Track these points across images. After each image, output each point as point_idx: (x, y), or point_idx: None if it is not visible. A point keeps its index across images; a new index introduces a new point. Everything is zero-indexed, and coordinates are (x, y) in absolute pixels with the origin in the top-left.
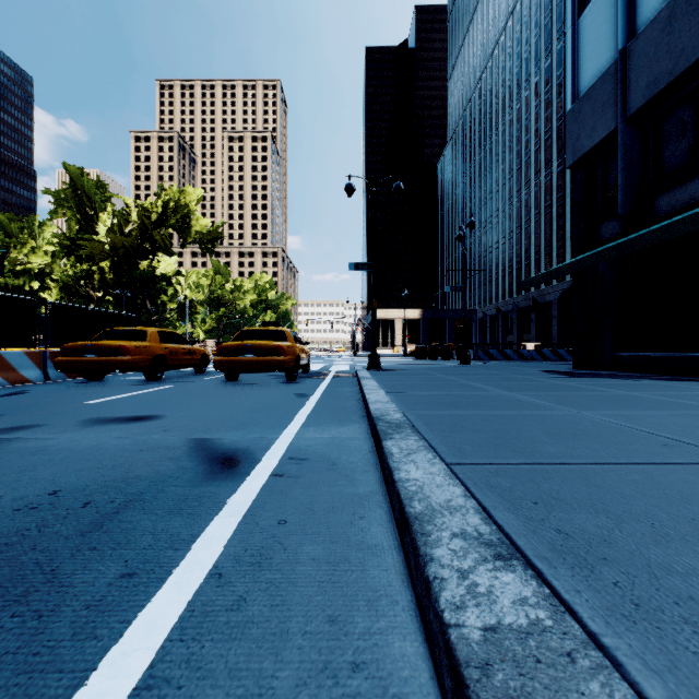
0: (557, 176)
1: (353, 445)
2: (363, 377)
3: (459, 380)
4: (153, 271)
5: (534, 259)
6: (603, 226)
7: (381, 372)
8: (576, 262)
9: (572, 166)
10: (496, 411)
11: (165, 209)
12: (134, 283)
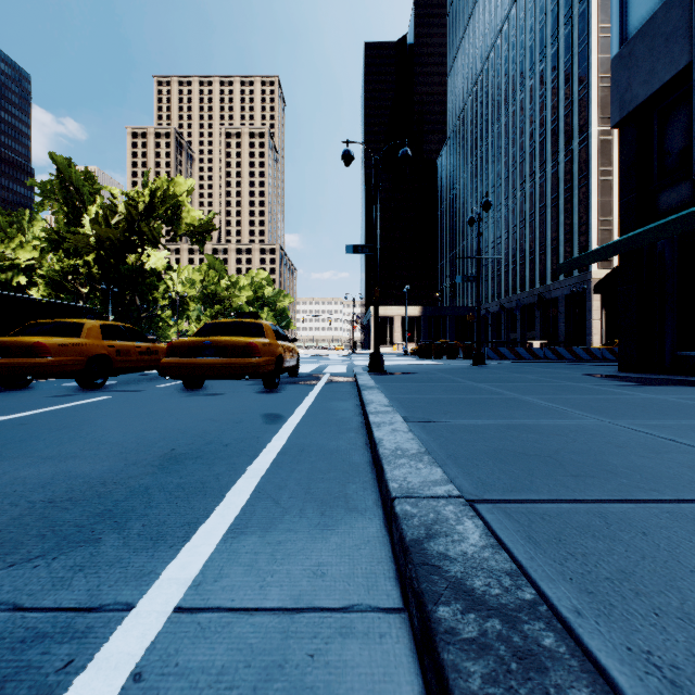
0: (564, 167)
1: (348, 689)
2: (364, 385)
3: (499, 391)
4: (141, 265)
5: (539, 254)
6: (663, 194)
7: (387, 377)
8: (652, 230)
9: (619, 124)
10: (686, 494)
11: (152, 199)
12: (122, 278)
